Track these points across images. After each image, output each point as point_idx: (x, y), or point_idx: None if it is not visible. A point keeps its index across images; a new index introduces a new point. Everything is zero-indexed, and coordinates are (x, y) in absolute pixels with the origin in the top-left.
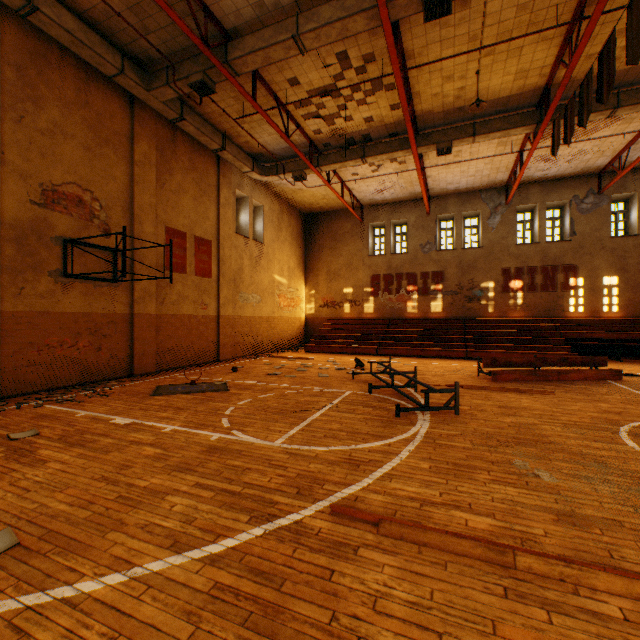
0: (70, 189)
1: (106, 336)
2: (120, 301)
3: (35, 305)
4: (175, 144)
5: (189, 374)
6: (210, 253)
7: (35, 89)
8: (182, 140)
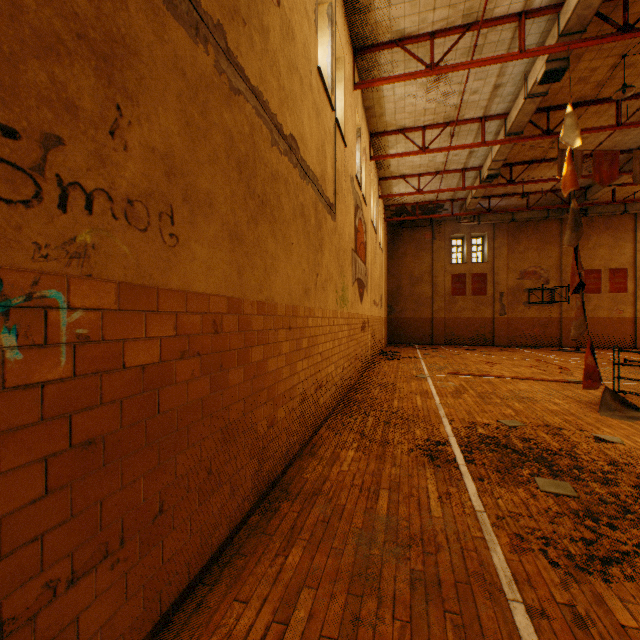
0: (530, 269)
1: (546, 327)
2: (553, 312)
3: (517, 315)
4: (590, 221)
5: None
6: (624, 276)
7: (517, 238)
8: (596, 216)
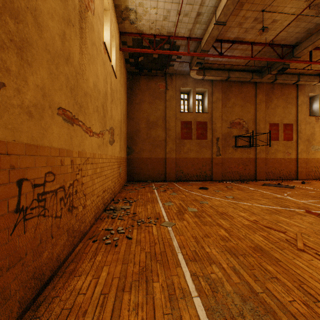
0: (236, 121)
1: (246, 165)
2: (251, 153)
3: (228, 156)
4: (273, 89)
5: (278, 182)
6: (291, 129)
7: (228, 96)
8: (276, 85)
